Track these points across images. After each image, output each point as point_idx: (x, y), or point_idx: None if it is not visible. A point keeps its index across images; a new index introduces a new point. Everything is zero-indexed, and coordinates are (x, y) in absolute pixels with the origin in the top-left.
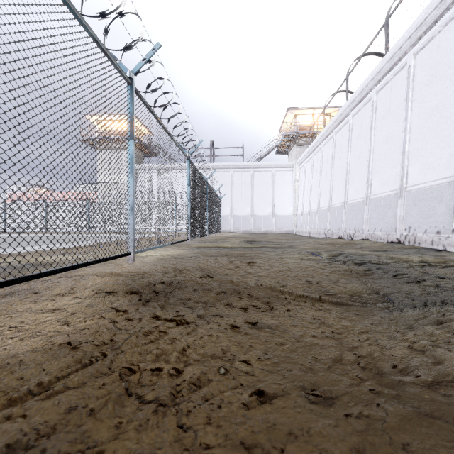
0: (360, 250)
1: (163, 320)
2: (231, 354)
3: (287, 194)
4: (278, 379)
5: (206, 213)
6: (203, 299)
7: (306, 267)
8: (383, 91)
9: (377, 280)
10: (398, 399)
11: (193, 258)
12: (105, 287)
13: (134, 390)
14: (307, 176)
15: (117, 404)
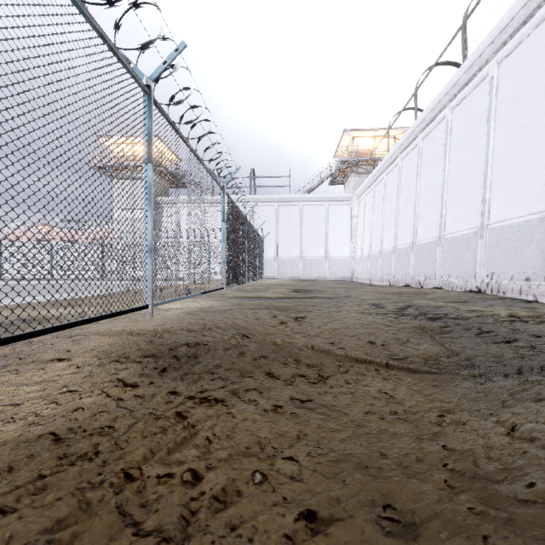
0: (433, 300)
1: (183, 396)
2: (271, 447)
3: (343, 232)
4: (336, 489)
5: (245, 255)
6: (238, 366)
7: (367, 323)
8: (459, 108)
9: (457, 339)
10: (512, 527)
11: (227, 312)
12: (111, 351)
13: (129, 510)
14: (367, 211)
15: (99, 538)
